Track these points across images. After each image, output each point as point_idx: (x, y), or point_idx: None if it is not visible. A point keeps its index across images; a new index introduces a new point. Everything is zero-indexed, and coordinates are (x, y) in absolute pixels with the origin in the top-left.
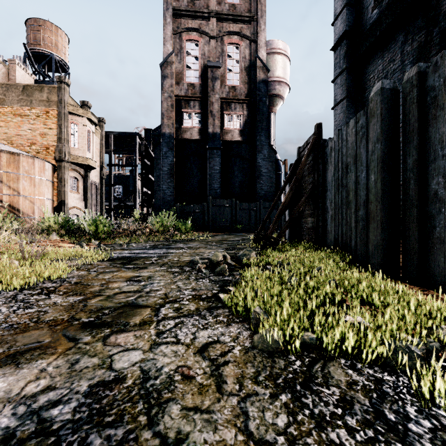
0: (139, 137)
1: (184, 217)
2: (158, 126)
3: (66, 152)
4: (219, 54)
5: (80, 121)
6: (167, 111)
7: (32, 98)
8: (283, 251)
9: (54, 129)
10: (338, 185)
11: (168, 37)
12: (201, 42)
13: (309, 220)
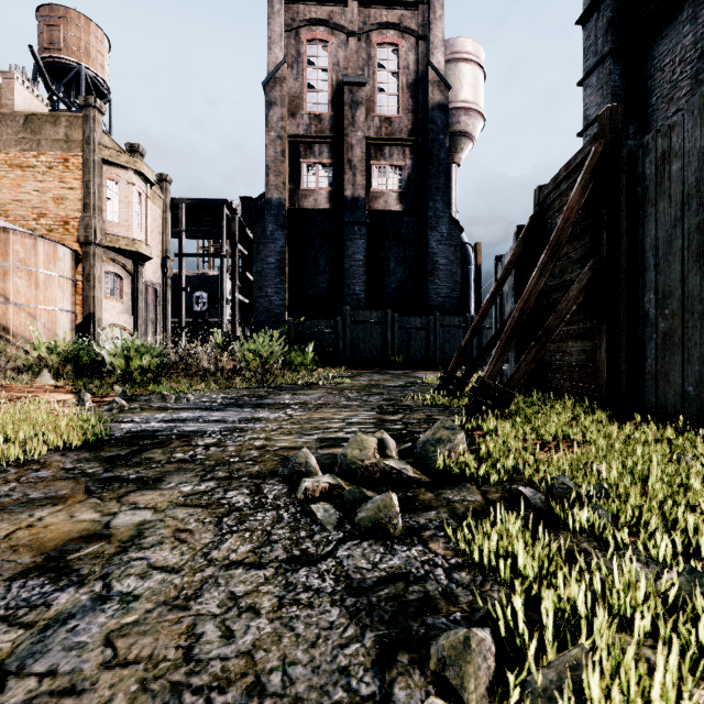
0: (228, 208)
1: (302, 341)
2: (263, 193)
3: (97, 230)
4: (364, 62)
5: (123, 176)
6: (275, 162)
7: (40, 137)
8: (527, 424)
9: (78, 190)
10: (700, 248)
11: (277, 37)
12: (332, 44)
13: (573, 346)
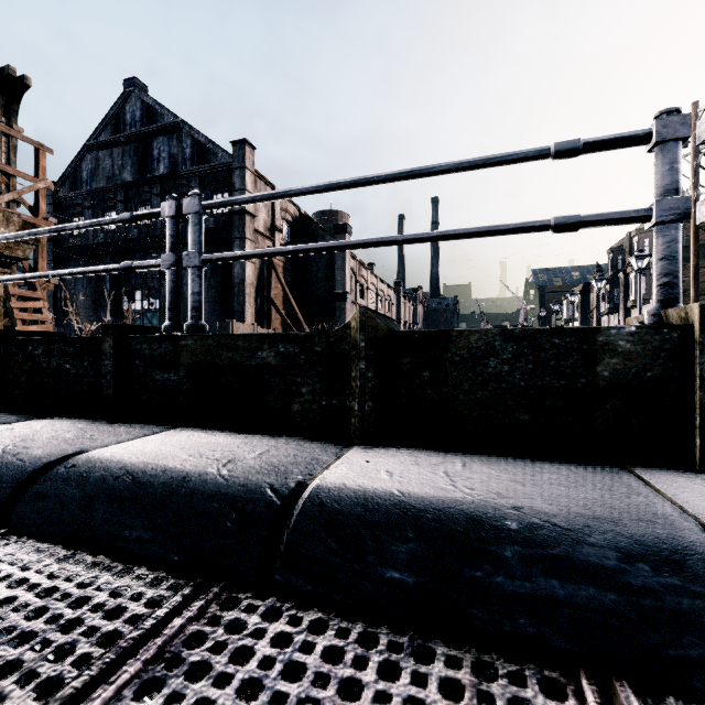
0: None
1: None
2: None
3: None
4: None
5: None
6: None
7: None
8: None
9: None
10: None
11: None
12: None
13: None
